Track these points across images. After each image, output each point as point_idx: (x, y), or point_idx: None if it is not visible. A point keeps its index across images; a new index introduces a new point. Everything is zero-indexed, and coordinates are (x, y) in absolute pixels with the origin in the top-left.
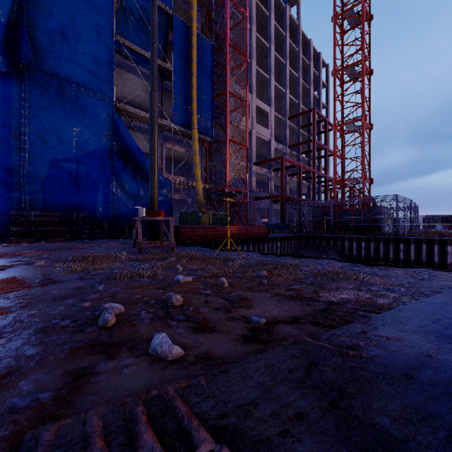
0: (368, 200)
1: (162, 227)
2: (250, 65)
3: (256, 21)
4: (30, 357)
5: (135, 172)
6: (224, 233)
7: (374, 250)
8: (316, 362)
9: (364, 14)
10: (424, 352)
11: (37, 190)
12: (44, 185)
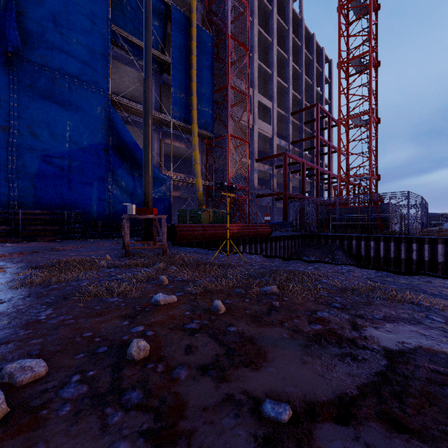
0: (377, 197)
1: (155, 226)
2: (252, 59)
3: (258, 15)
4: None
5: (132, 168)
6: (224, 232)
7: (384, 250)
8: None
9: (372, 3)
10: None
11: (27, 186)
12: (35, 181)
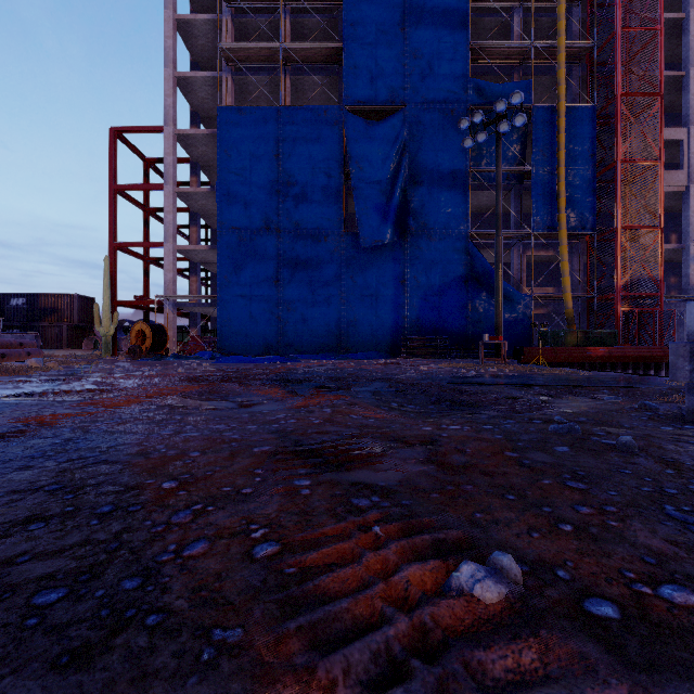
0: None
1: (502, 348)
2: (685, 79)
3: None
4: (447, 372)
5: (489, 294)
6: (582, 355)
7: None
8: (500, 375)
9: None
10: (528, 376)
11: (414, 320)
12: (418, 316)
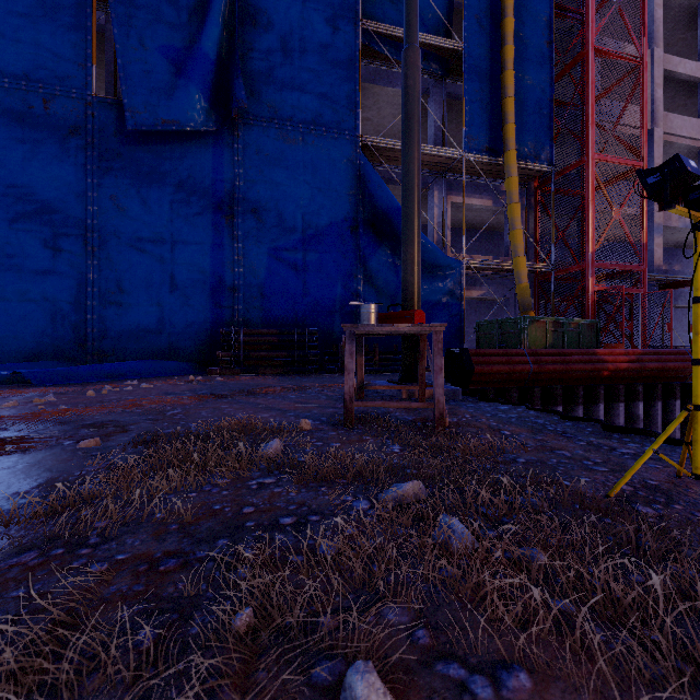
0: None
1: (421, 353)
2: None
3: None
4: None
5: (393, 254)
6: (591, 368)
7: None
8: None
9: None
10: None
11: (254, 296)
12: (262, 288)
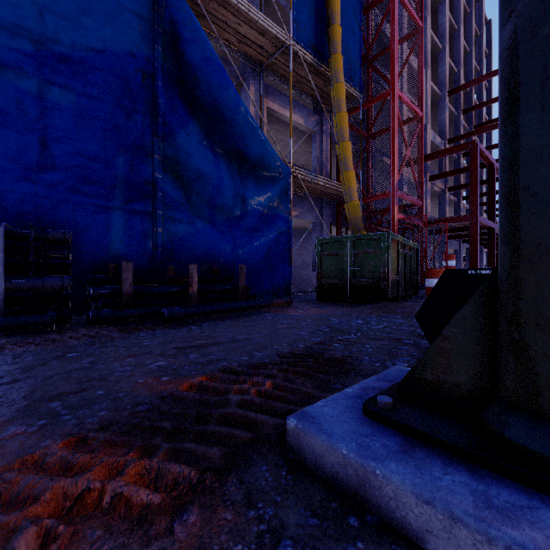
0: None
1: None
2: None
3: None
4: None
5: (211, 136)
6: None
7: None
8: None
9: None
10: None
11: None
12: None
